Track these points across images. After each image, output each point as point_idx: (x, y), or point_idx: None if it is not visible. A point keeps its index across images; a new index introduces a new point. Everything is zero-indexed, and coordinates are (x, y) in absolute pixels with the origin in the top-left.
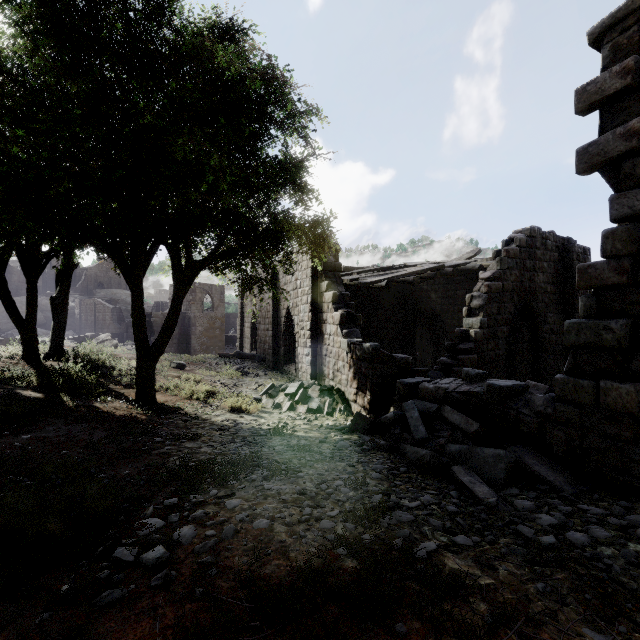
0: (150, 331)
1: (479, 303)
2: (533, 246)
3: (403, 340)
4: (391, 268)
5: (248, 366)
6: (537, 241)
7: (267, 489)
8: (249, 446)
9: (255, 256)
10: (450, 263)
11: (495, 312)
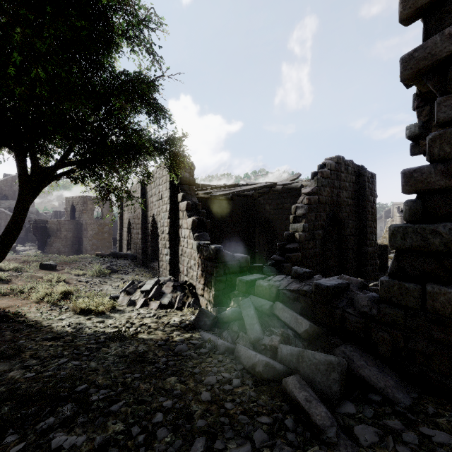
0: (47, 235)
1: (302, 212)
2: (339, 170)
3: (246, 240)
4: (236, 185)
5: (120, 264)
6: (342, 166)
7: (54, 448)
8: (75, 361)
9: (107, 165)
10: (280, 183)
11: (313, 219)
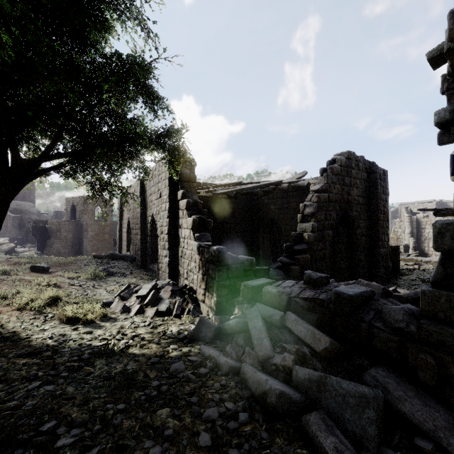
0: (46, 235)
1: (311, 211)
2: (350, 166)
3: (250, 241)
4: (240, 183)
5: (118, 266)
6: (352, 162)
7: None
8: (49, 386)
9: (98, 157)
10: (285, 181)
11: (323, 218)
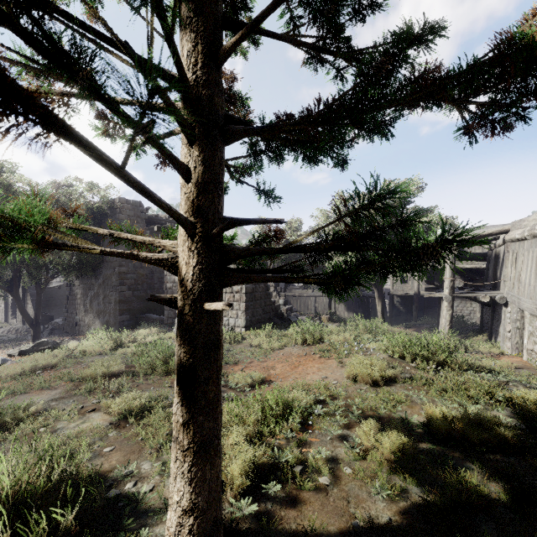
0: None
1: None
2: None
3: None
4: None
5: None
6: None
7: None
8: None
9: None
10: None
11: None
